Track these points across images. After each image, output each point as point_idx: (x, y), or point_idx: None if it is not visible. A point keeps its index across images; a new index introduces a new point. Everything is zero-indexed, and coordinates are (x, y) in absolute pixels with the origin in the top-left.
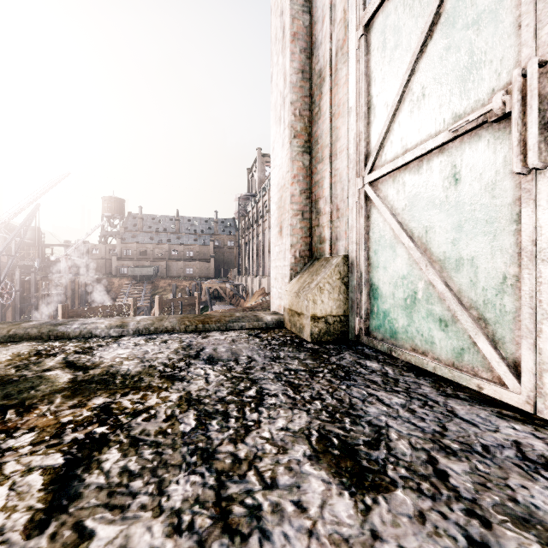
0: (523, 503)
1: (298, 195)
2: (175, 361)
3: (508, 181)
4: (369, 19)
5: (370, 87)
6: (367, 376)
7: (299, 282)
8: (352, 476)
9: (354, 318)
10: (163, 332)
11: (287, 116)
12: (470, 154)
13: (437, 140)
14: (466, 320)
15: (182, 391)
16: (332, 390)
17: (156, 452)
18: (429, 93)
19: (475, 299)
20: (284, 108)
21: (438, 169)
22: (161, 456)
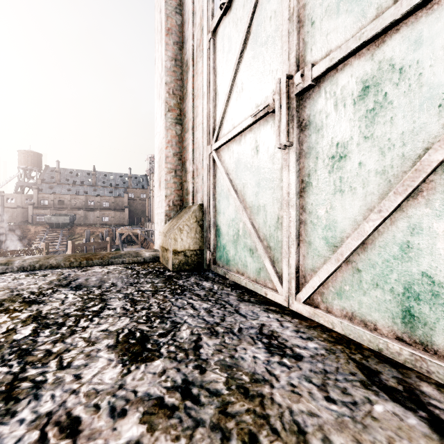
0: (236, 358)
1: (172, 157)
2: (44, 290)
3: (279, 153)
4: (215, 27)
5: (216, 78)
6: (196, 291)
7: (169, 225)
8: (133, 355)
9: (206, 252)
10: (48, 268)
11: (163, 93)
12: (263, 133)
13: (247, 122)
14: (260, 248)
15: (35, 311)
16: (162, 302)
17: None
18: (245, 88)
19: (266, 233)
20: (162, 87)
21: (249, 143)
22: None
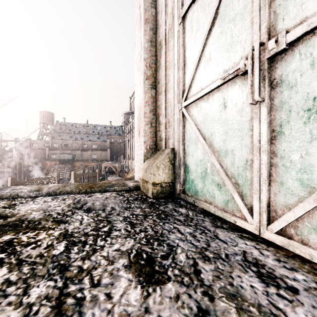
0: (235, 286)
1: (148, 113)
2: (66, 211)
3: (248, 107)
4: (184, 13)
5: (185, 52)
6: (177, 217)
7: (147, 163)
8: (146, 276)
9: (177, 184)
10: (65, 194)
11: (142, 66)
12: (231, 92)
13: (215, 84)
14: (229, 184)
15: (63, 229)
16: (154, 226)
17: (31, 268)
18: (212, 57)
19: (234, 172)
20: (141, 62)
21: (217, 100)
22: (34, 271)
